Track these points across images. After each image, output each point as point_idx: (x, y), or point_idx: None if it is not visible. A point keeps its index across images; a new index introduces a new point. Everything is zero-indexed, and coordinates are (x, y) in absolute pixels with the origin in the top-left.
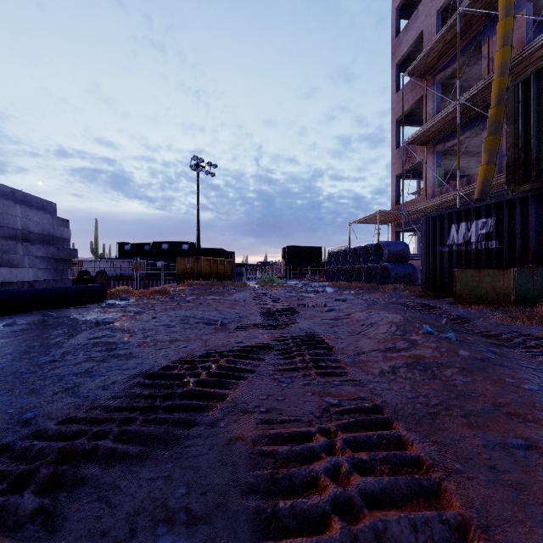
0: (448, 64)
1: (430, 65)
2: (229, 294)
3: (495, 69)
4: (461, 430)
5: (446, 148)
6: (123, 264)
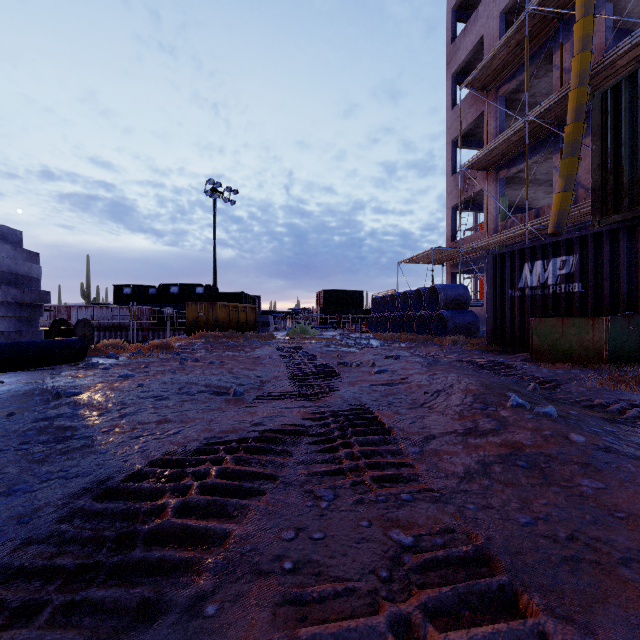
0: (513, 74)
1: (493, 76)
2: (251, 349)
3: (573, 78)
4: (633, 600)
5: (511, 175)
6: (121, 311)
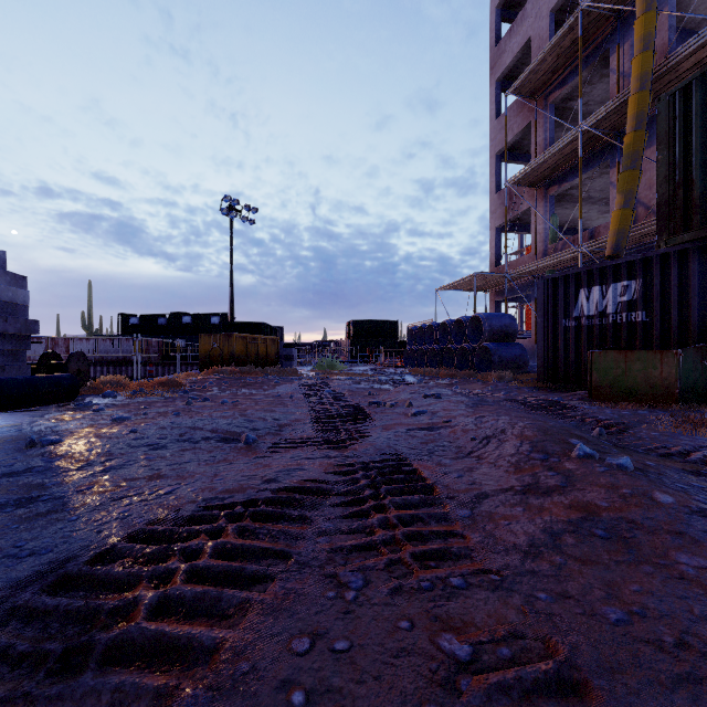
0: (565, 80)
1: (542, 81)
2: (270, 387)
3: (633, 81)
4: None
5: (561, 192)
6: (127, 343)
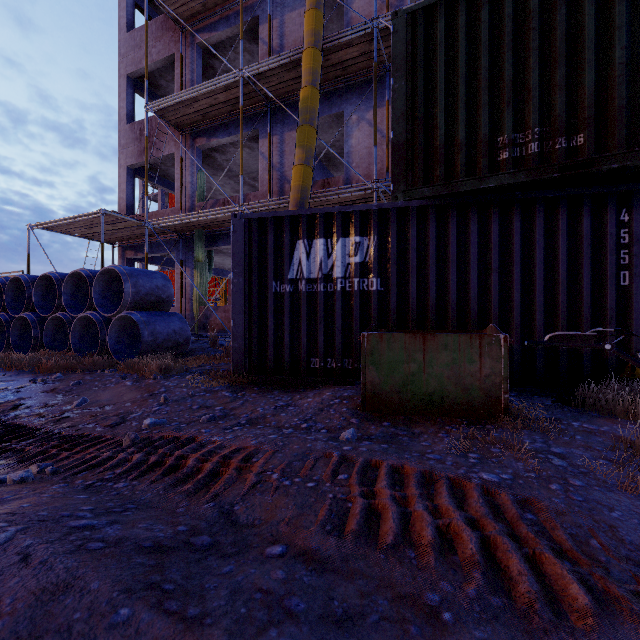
0: (215, 25)
1: (191, 9)
2: None
3: (308, 34)
4: None
5: (206, 151)
6: None
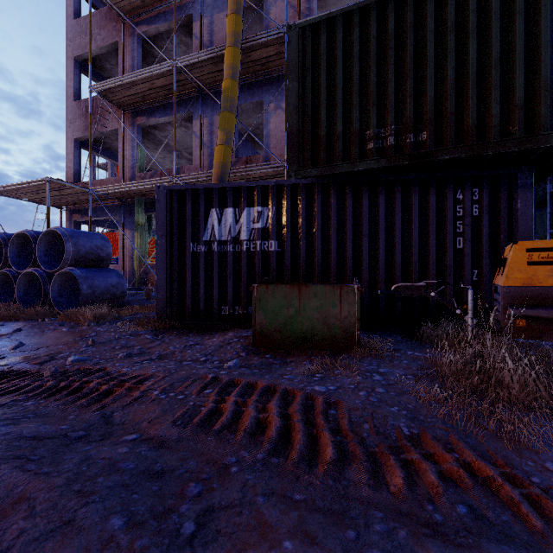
0: (153, 19)
1: (131, 4)
2: None
3: (229, 35)
4: None
5: (147, 128)
6: None
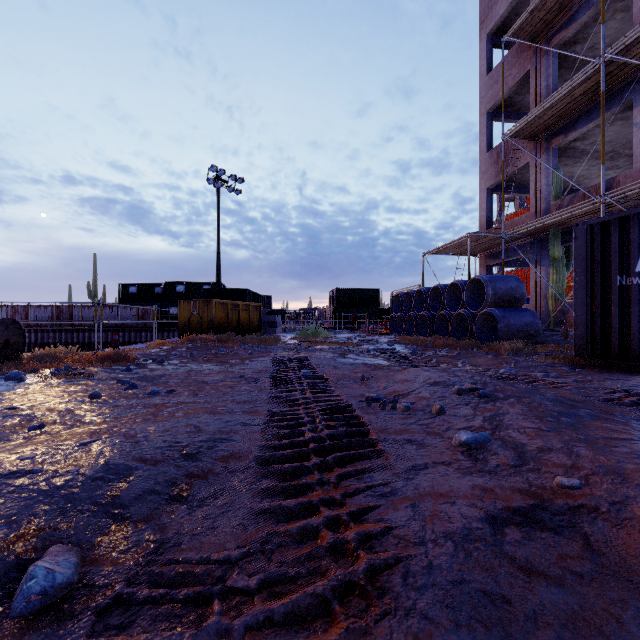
0: (572, 17)
1: (545, 22)
2: (238, 361)
3: None
4: None
5: (564, 145)
6: (125, 310)
